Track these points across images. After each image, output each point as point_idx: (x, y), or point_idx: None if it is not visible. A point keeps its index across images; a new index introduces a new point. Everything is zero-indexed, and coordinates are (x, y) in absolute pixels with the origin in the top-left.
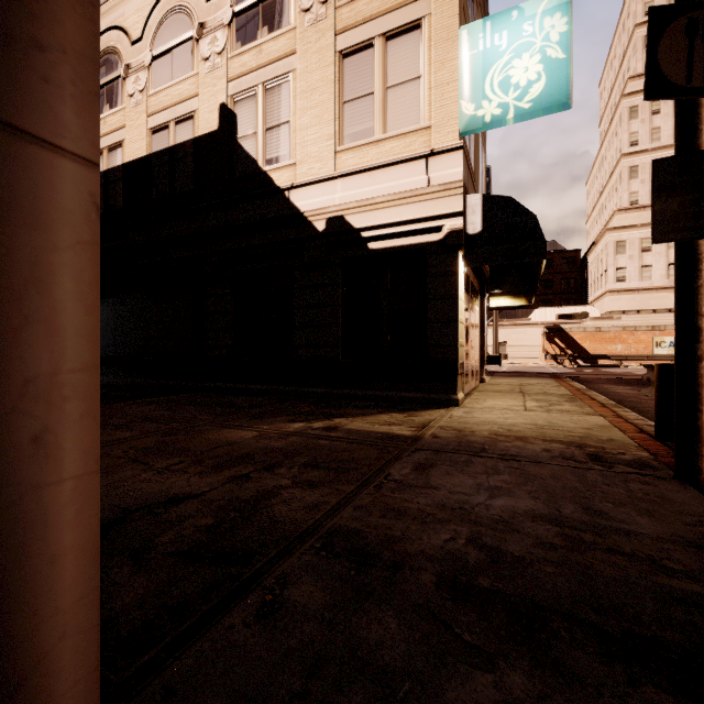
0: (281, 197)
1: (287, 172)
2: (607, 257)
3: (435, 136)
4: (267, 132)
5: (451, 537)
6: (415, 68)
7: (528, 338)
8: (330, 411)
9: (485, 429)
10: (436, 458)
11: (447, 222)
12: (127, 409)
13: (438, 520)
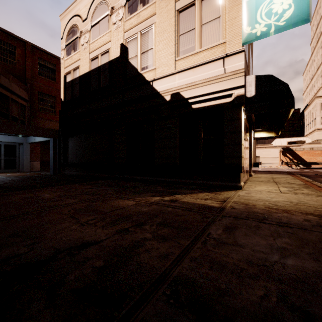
0: (148, 85)
1: (151, 73)
2: (316, 112)
3: (228, 47)
4: (142, 54)
5: (264, 293)
6: (217, 12)
7: (271, 154)
8: (173, 191)
9: (261, 204)
10: (236, 222)
11: (235, 91)
12: (77, 187)
13: (250, 275)
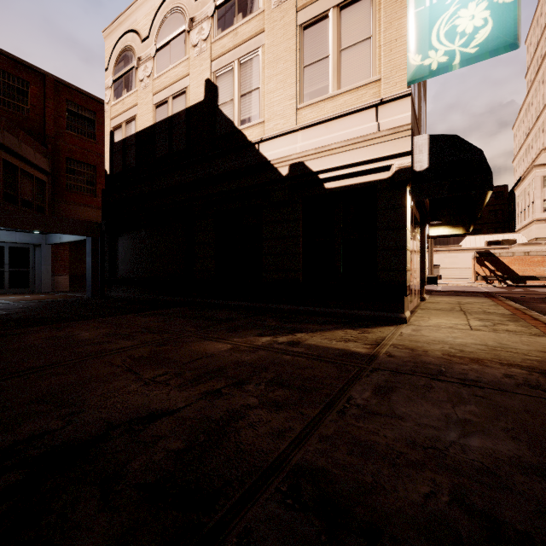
0: (252, 149)
1: (257, 129)
2: (534, 191)
3: (384, 87)
4: (242, 98)
5: (431, 490)
6: (366, 30)
7: (459, 261)
8: (292, 326)
9: (437, 349)
10: (394, 380)
11: (395, 162)
12: (134, 320)
13: (411, 463)
